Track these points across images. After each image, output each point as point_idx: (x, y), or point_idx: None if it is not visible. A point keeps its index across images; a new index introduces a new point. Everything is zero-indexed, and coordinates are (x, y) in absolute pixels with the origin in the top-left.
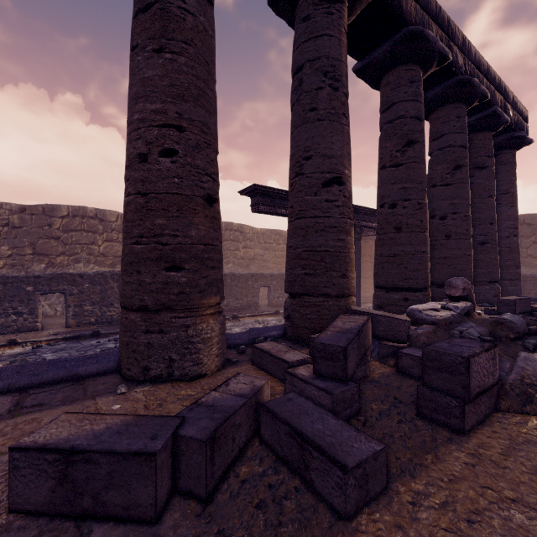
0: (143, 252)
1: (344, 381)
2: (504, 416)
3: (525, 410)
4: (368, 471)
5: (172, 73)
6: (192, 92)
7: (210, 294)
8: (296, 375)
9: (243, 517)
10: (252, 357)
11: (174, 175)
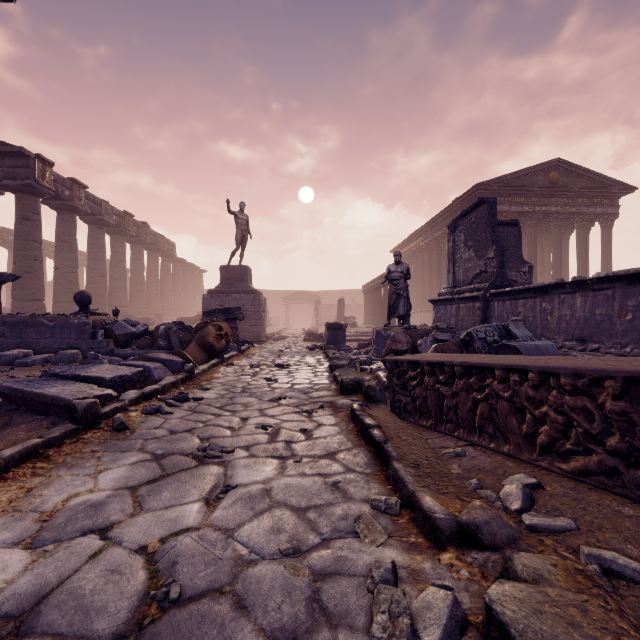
0: None
1: None
2: None
3: None
4: None
5: None
6: None
7: None
8: None
9: None
10: None
11: None
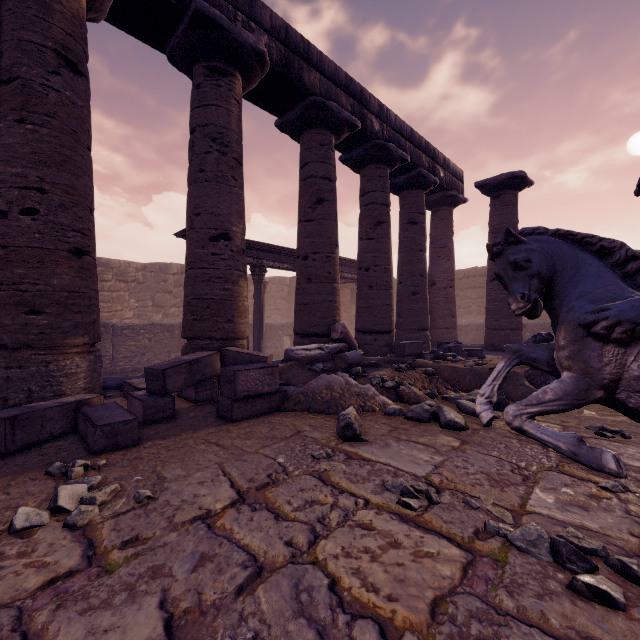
0: (2, 298)
1: (164, 395)
2: (278, 413)
3: (295, 409)
4: (118, 430)
5: (33, 142)
6: (56, 159)
7: (75, 335)
8: (132, 394)
9: (27, 459)
10: (123, 391)
11: (35, 231)
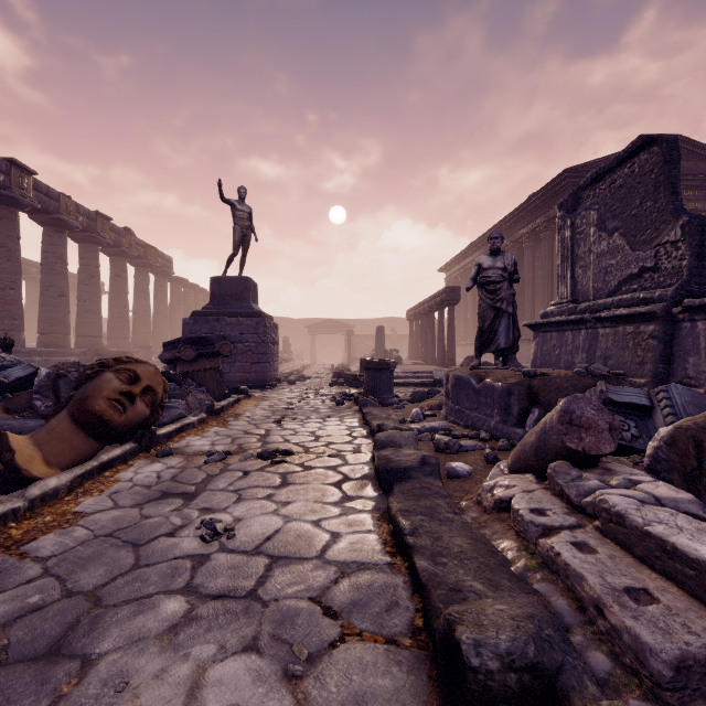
0: None
1: None
2: None
3: None
4: None
5: None
6: None
7: None
8: None
9: None
10: None
11: None
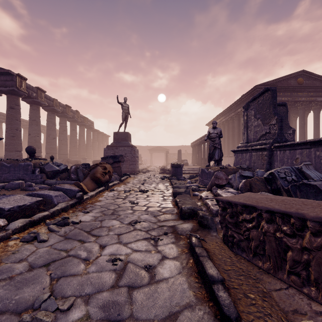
0: None
1: None
2: None
3: None
4: None
5: None
6: None
7: None
8: None
9: None
10: None
11: None
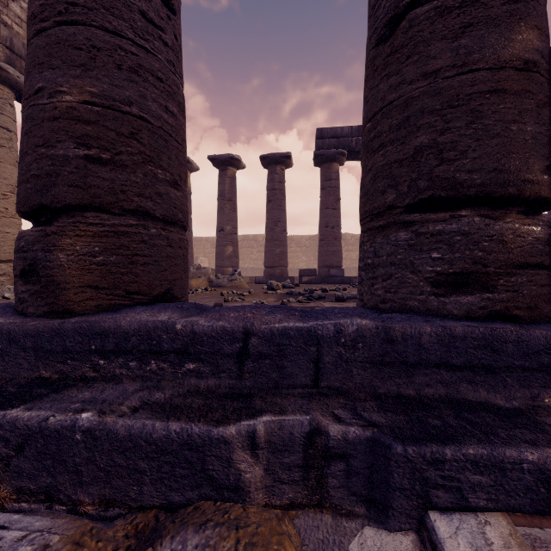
0: None
1: None
2: None
3: None
4: None
5: None
6: None
7: None
8: None
9: None
10: None
11: None
